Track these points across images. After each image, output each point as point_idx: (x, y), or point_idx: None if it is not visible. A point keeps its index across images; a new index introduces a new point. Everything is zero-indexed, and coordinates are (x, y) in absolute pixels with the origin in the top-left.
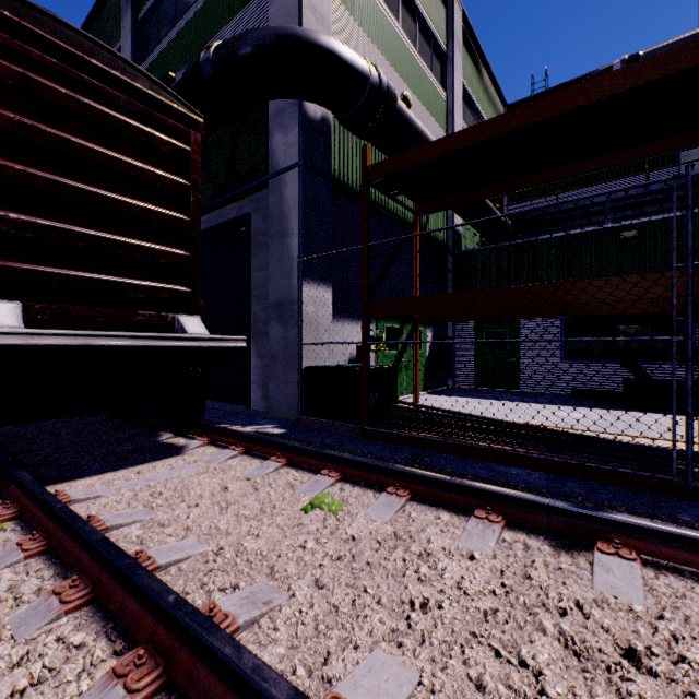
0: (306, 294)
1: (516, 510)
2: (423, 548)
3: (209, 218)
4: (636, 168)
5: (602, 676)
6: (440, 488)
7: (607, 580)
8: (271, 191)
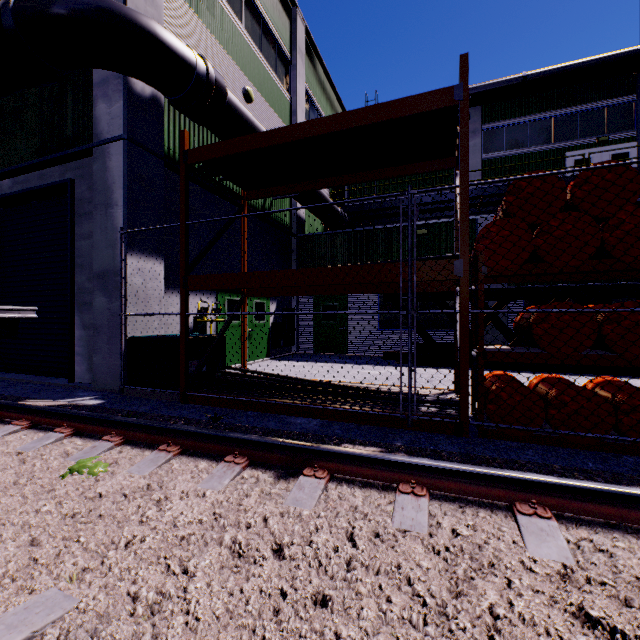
0: (132, 266)
1: (259, 452)
2: (163, 494)
3: (27, 179)
4: (437, 181)
5: (241, 567)
6: (207, 441)
7: (297, 496)
8: (95, 160)
